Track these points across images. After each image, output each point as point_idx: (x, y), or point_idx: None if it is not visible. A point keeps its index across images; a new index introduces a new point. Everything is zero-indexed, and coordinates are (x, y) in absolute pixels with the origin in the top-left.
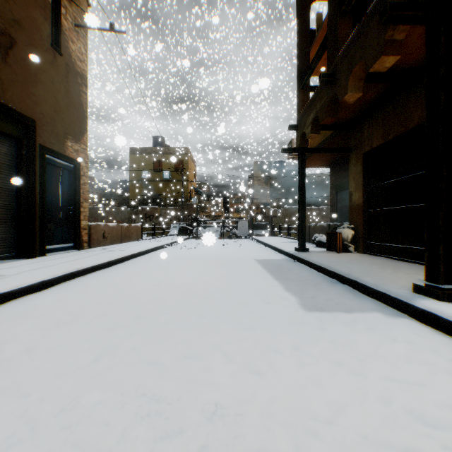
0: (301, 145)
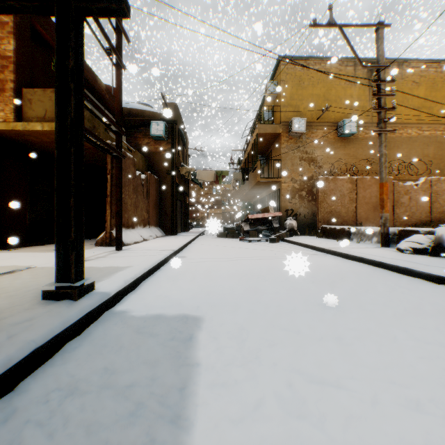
0: None
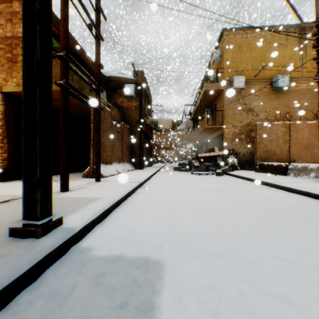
0: None
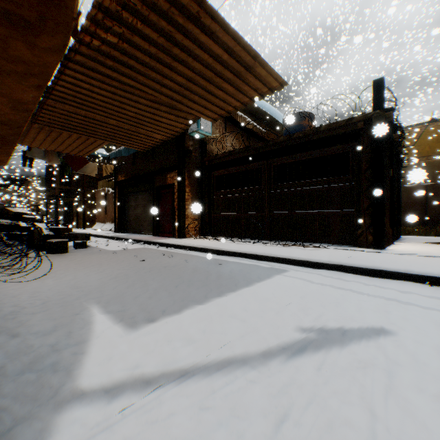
0: (47, 198)
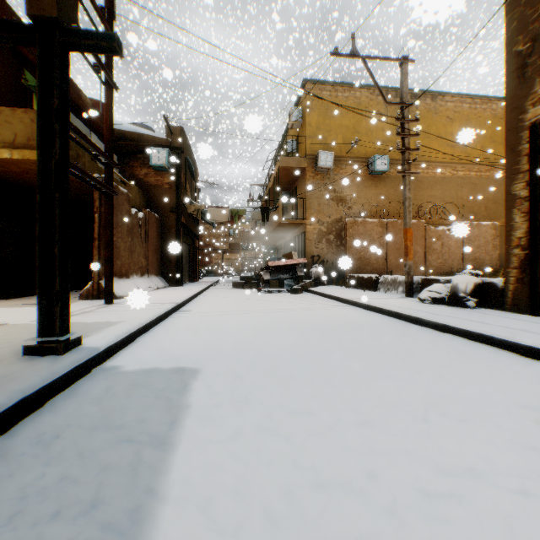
0: None
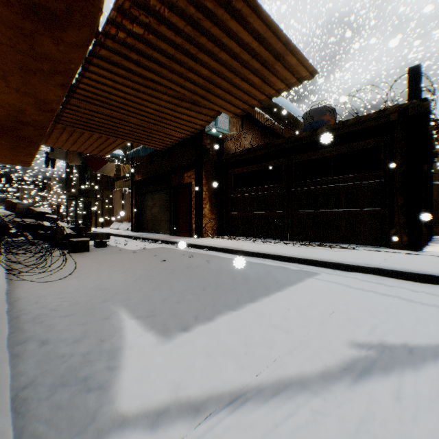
0: (68, 198)
